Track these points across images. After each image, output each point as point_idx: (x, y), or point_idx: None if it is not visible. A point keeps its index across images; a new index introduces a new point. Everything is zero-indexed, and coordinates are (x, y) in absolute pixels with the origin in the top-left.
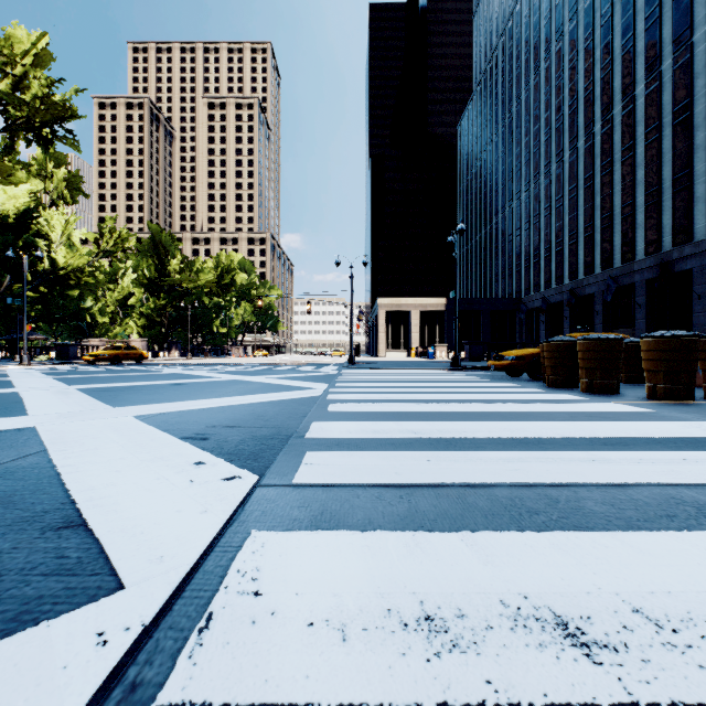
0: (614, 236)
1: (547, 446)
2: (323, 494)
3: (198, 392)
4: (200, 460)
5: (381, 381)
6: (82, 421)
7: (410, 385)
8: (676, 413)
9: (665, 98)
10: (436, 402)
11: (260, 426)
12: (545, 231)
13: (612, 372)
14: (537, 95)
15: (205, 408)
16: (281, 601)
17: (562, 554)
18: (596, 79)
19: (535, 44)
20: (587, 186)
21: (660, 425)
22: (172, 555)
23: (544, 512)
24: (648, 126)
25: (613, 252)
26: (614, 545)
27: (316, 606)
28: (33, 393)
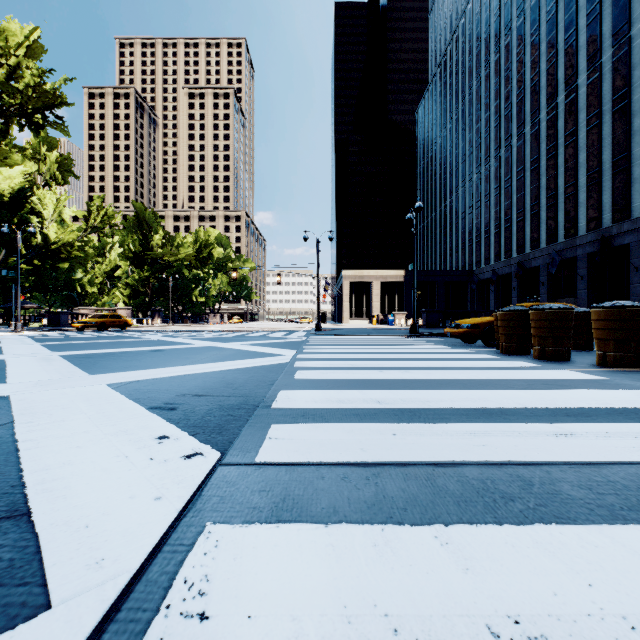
0: (558, 214)
1: (511, 417)
2: (286, 475)
3: (173, 358)
4: (164, 434)
5: (345, 347)
6: (56, 390)
7: (373, 352)
8: (629, 380)
9: (605, 88)
10: (398, 369)
11: (229, 395)
12: (495, 209)
13: (563, 340)
14: (488, 85)
15: (178, 376)
16: (230, 629)
17: (548, 556)
18: (541, 71)
19: (486, 39)
20: (533, 168)
21: (617, 394)
22: (114, 558)
23: (519, 498)
24: (589, 113)
25: (557, 228)
26: (605, 544)
27: (270, 636)
28: (18, 360)
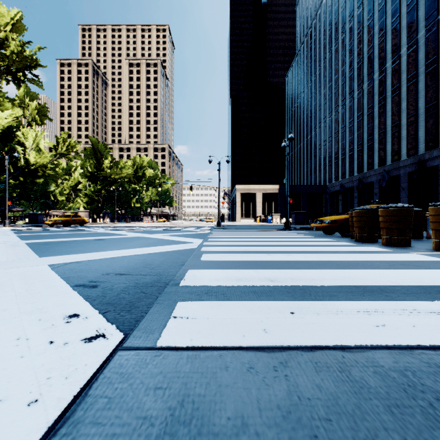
0: (387, 145)
1: (391, 294)
2: (187, 364)
3: (110, 245)
4: (75, 312)
5: (239, 237)
6: (4, 270)
7: (260, 240)
8: None
9: (420, 56)
10: (281, 252)
11: (145, 273)
12: (342, 142)
13: (406, 231)
14: (337, 56)
15: (109, 258)
16: None
17: None
18: (375, 45)
19: (335, 24)
20: (369, 113)
21: None
22: None
23: None
24: (409, 74)
25: (386, 155)
26: None
27: None
28: None
